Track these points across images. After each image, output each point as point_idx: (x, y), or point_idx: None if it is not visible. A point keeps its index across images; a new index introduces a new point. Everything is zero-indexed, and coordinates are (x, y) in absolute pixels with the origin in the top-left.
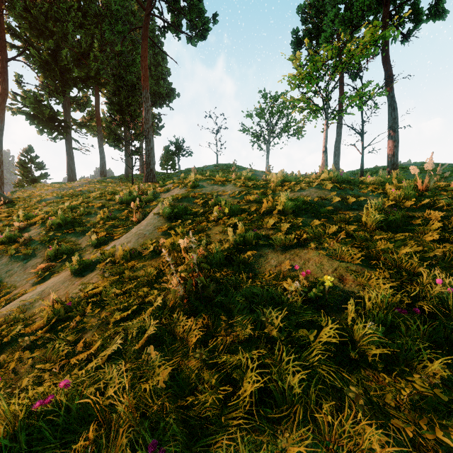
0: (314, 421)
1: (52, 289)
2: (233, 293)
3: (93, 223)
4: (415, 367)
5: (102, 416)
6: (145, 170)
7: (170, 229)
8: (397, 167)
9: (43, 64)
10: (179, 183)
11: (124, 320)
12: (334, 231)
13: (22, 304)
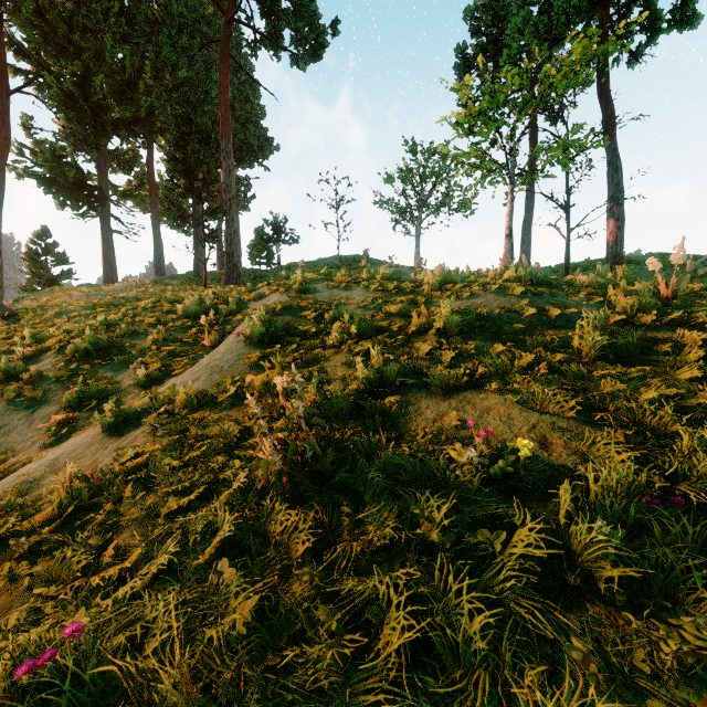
0: (508, 701)
1: (70, 456)
2: (364, 466)
3: (141, 349)
4: (680, 601)
5: (135, 692)
6: (225, 265)
7: (263, 359)
8: (622, 260)
9: (65, 99)
10: (278, 286)
11: (184, 511)
12: (528, 362)
13: (21, 481)
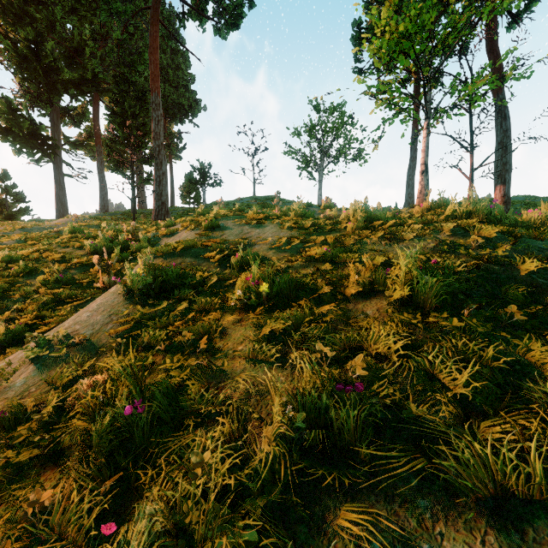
0: None
1: None
2: None
3: (27, 292)
4: None
5: None
6: (154, 203)
7: (140, 324)
8: (509, 200)
9: (19, 60)
10: (191, 222)
11: None
12: None
13: None
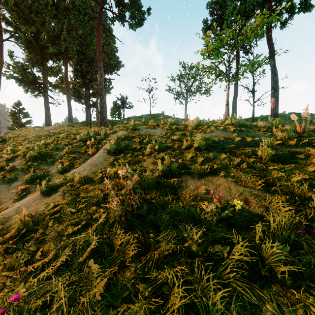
0: None
1: (26, 205)
2: (161, 212)
3: (60, 155)
4: None
5: None
6: (99, 118)
7: (115, 160)
8: (277, 116)
9: (28, 43)
10: (123, 127)
11: (75, 233)
12: (238, 162)
13: (2, 217)
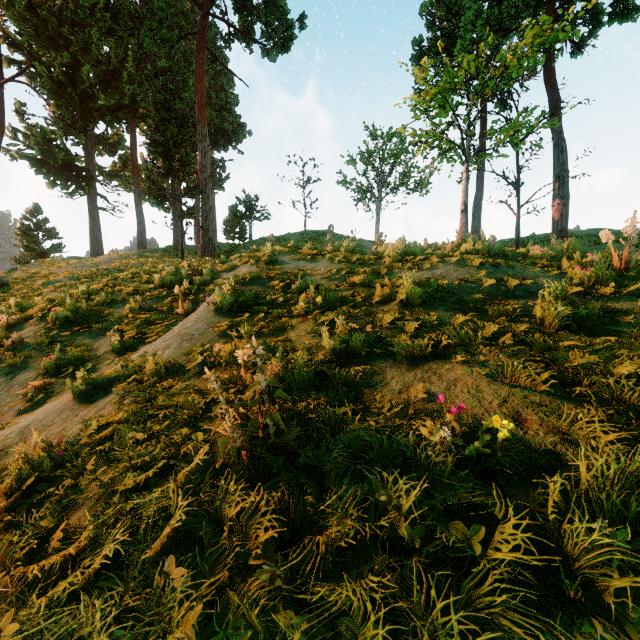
0: None
1: (41, 423)
2: (329, 442)
3: (119, 317)
4: None
5: None
6: (201, 239)
7: (232, 327)
8: (566, 235)
9: (55, 87)
10: (248, 258)
11: (142, 488)
12: (493, 332)
13: None
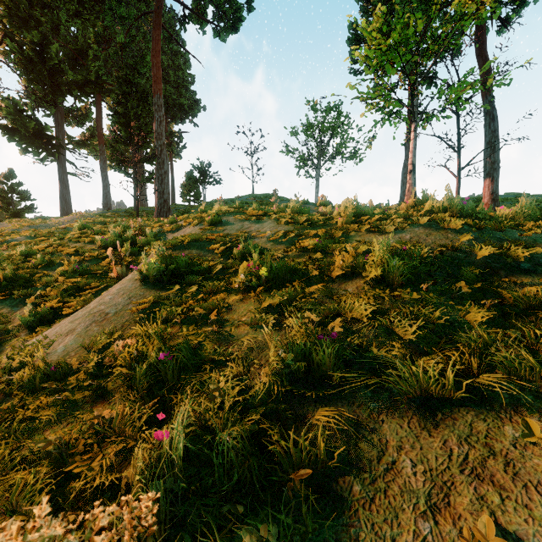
0: None
1: None
2: None
3: (47, 282)
4: None
5: None
6: (157, 201)
7: (157, 304)
8: (497, 197)
9: (25, 63)
10: (194, 218)
11: None
12: None
13: None
